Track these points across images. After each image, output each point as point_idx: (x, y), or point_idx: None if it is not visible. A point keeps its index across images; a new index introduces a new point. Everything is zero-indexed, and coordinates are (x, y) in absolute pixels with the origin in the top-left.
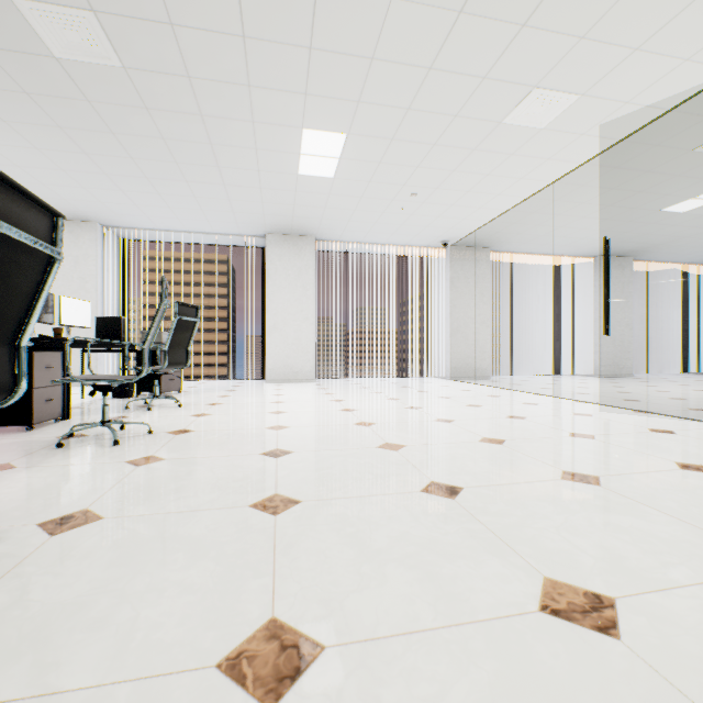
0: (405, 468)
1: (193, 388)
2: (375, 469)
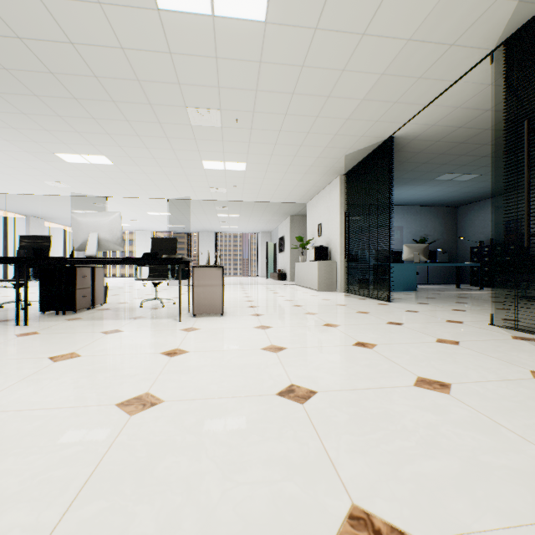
0: None
1: None
2: None
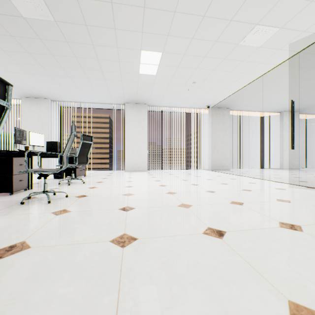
0: (193, 218)
1: (91, 174)
2: (177, 219)
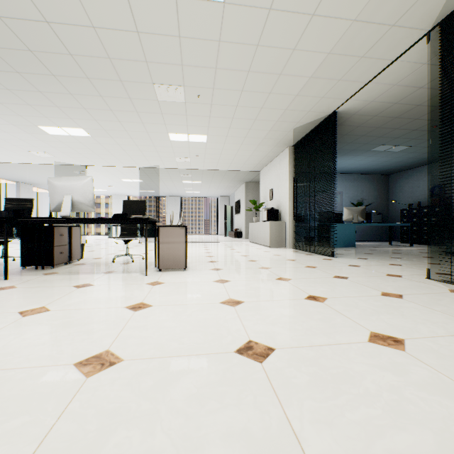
0: None
1: None
2: None
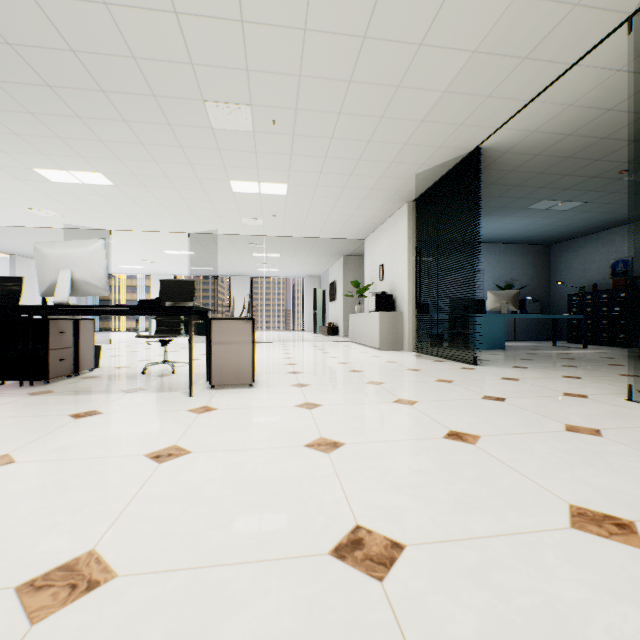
0: None
1: None
2: None
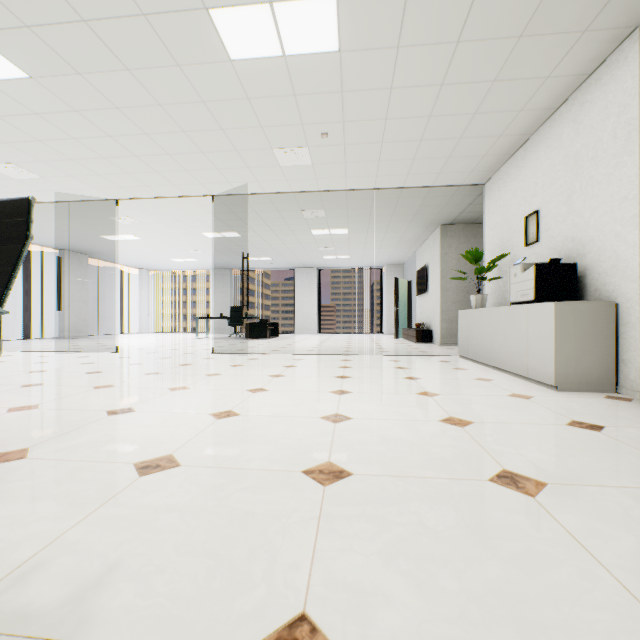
0: None
1: None
2: None
